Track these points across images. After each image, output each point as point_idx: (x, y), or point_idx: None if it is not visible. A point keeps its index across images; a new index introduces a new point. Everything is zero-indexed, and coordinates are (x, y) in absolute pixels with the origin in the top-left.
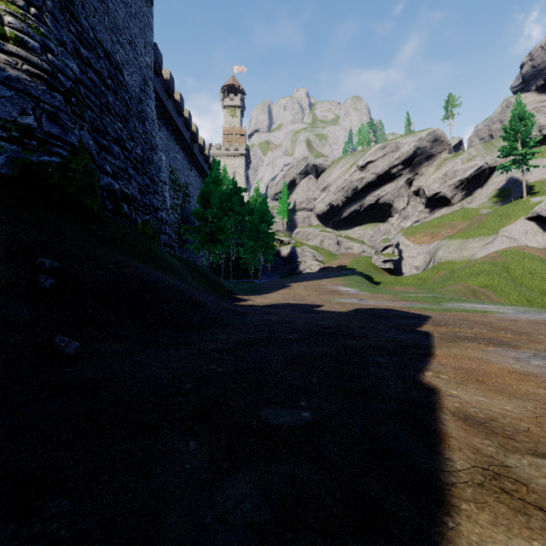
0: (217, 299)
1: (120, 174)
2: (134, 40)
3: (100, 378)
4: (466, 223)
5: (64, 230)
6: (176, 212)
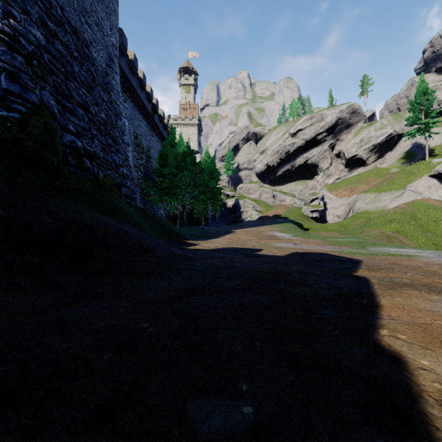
0: (169, 243)
1: (84, 133)
2: (101, 22)
3: (0, 346)
4: (379, 180)
5: (17, 180)
6: (139, 170)
